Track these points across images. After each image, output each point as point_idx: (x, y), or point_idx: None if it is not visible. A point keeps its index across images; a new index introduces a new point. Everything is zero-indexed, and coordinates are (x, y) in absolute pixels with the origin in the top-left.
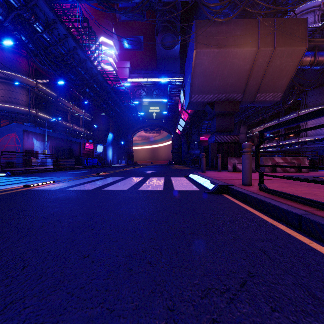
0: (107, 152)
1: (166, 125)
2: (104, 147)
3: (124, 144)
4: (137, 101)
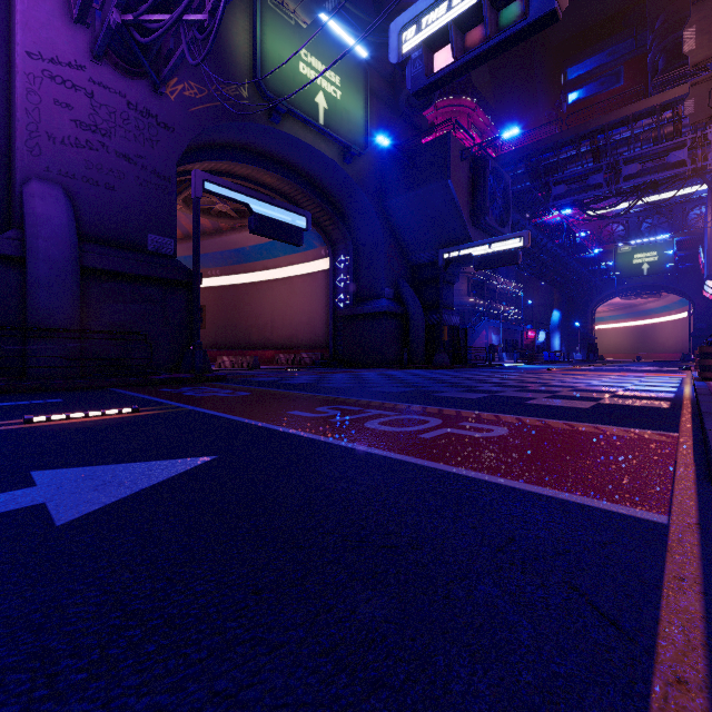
0: (551, 341)
1: (674, 283)
2: (545, 333)
3: (578, 326)
4: (606, 248)
